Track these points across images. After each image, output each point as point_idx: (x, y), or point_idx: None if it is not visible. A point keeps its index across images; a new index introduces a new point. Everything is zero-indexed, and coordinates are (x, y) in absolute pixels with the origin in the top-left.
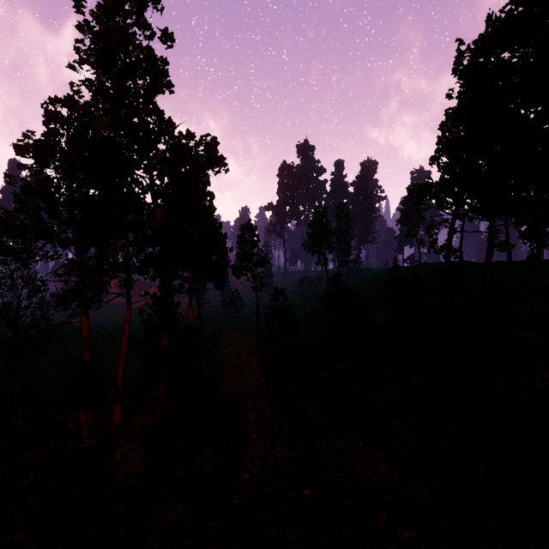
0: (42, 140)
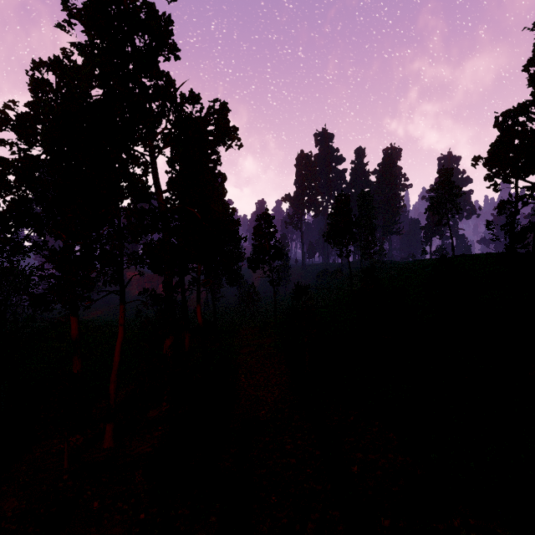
0: (27, 112)
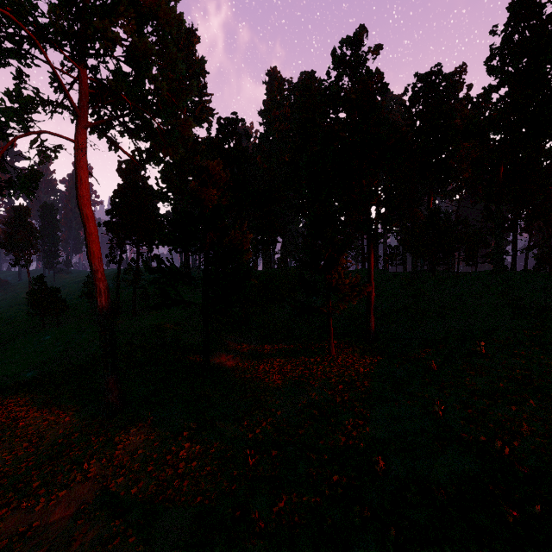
0: None
